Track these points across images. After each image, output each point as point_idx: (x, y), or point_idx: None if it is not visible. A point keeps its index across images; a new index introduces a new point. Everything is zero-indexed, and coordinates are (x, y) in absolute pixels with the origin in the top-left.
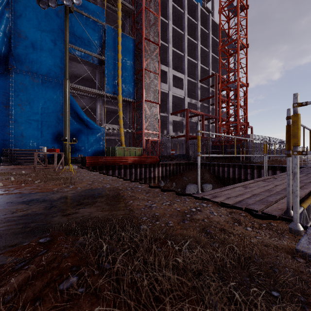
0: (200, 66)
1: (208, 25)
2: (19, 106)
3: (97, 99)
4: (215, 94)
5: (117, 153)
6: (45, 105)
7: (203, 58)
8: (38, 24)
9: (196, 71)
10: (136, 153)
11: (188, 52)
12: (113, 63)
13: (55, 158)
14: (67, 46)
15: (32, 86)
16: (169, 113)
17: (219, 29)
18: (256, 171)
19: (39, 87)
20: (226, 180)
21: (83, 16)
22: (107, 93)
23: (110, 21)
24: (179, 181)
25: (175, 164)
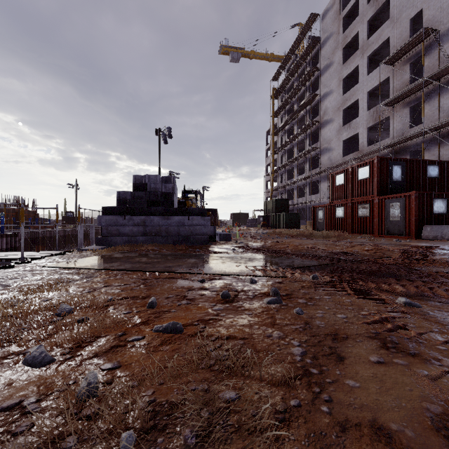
0: None
1: None
2: None
3: None
4: None
5: None
6: None
7: None
8: None
9: None
10: None
11: None
12: None
13: None
14: None
15: None
16: None
17: None
18: None
19: None
20: None
21: None
22: None
23: None
24: None
25: None
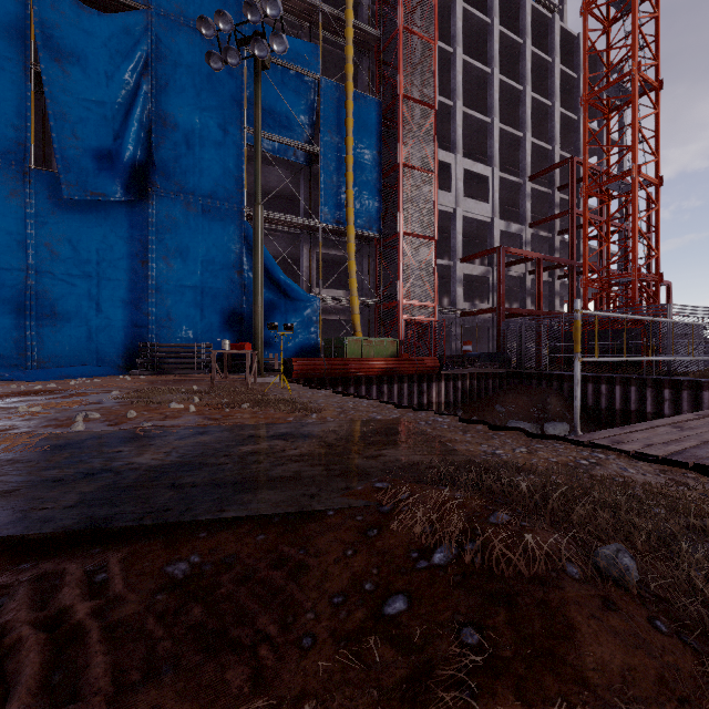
0: (532, 142)
1: (551, 42)
2: (164, 261)
3: (304, 237)
4: (570, 208)
5: (348, 351)
6: (209, 256)
7: (538, 121)
8: (196, 97)
9: (519, 155)
10: (386, 351)
11: (501, 112)
12: (337, 159)
13: (247, 361)
14: (259, 139)
15: (186, 220)
16: (456, 259)
17: (584, 54)
18: (688, 394)
19: (197, 221)
20: (604, 414)
21: (277, 67)
22: (323, 223)
23: (327, 68)
24: (485, 414)
25: (476, 374)
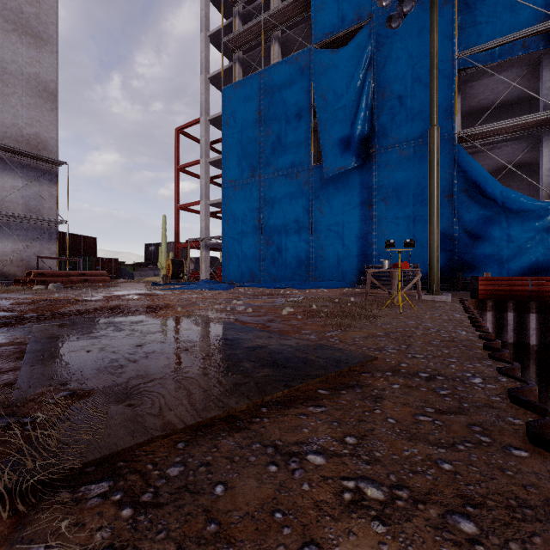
0: None
1: None
2: (383, 202)
3: (543, 134)
4: None
5: None
6: (419, 189)
7: None
8: (408, 59)
9: None
10: None
11: None
12: None
13: (394, 279)
14: (433, 63)
15: (399, 164)
16: None
17: None
18: None
19: (409, 162)
20: None
21: None
22: None
23: None
24: None
25: None
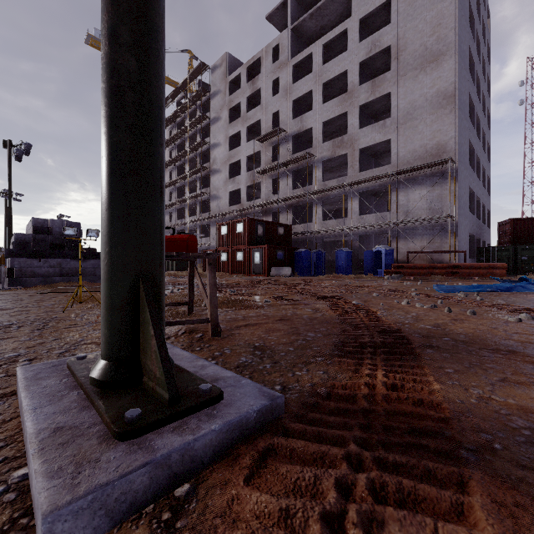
0: None
1: None
2: None
3: None
4: None
5: None
6: None
7: None
8: None
9: None
10: None
11: None
12: None
13: None
14: None
15: None
16: None
17: None
18: None
19: None
20: None
21: None
22: None
23: None
24: None
25: None
